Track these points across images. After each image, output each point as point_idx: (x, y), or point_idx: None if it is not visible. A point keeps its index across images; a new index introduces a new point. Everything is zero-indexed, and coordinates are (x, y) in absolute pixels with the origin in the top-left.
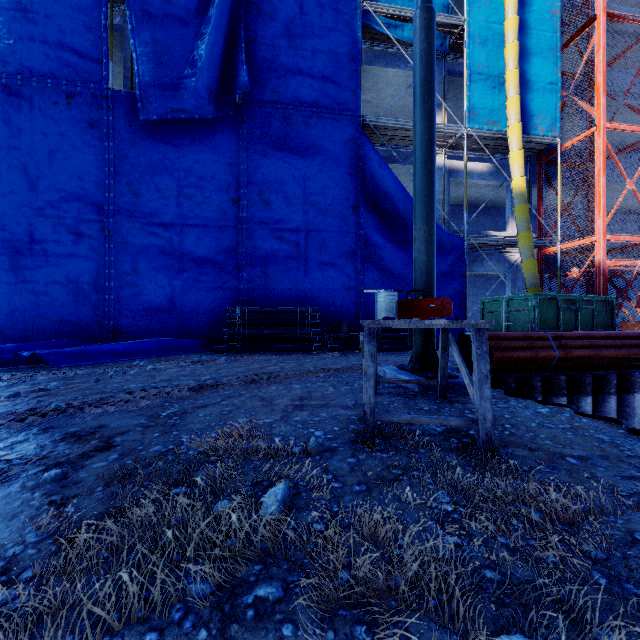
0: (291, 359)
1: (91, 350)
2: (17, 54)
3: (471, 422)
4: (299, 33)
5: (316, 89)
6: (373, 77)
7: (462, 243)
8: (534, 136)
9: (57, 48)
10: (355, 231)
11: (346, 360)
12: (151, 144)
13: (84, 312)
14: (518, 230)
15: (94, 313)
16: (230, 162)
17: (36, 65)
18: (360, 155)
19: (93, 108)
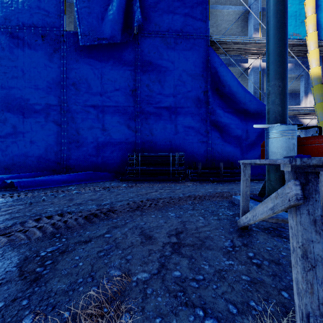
0: (166, 186)
1: (46, 179)
2: (16, 15)
3: None
4: None
5: (181, 21)
6: (214, 17)
7: None
8: None
9: (36, 10)
10: (205, 106)
11: (203, 188)
12: (86, 60)
13: (50, 157)
14: (315, 102)
15: (56, 157)
16: (130, 68)
17: (26, 20)
18: (208, 60)
19: (55, 42)
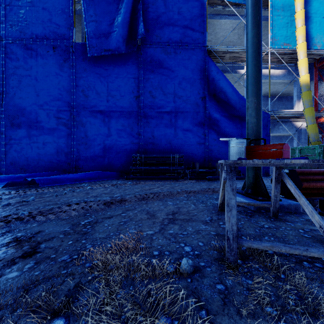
0: (167, 184)
1: (61, 177)
2: (30, 28)
3: None
4: (171, 3)
5: (181, 33)
6: (213, 26)
7: (267, 116)
8: (314, 50)
9: (48, 23)
10: (203, 111)
11: (199, 185)
12: (94, 69)
13: (61, 157)
14: (304, 107)
15: (66, 158)
16: (134, 76)
17: (39, 33)
18: (206, 68)
19: (65, 52)
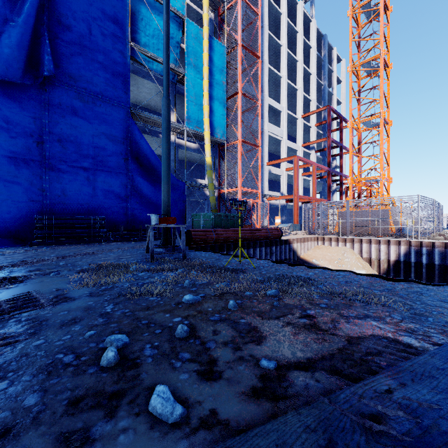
0: (93, 246)
1: None
2: None
3: (180, 252)
4: (89, 46)
5: (101, 84)
6: (135, 80)
7: (184, 185)
8: (216, 138)
9: None
10: (126, 173)
11: (126, 245)
12: None
13: None
14: (208, 182)
15: None
16: (35, 116)
17: None
18: (129, 130)
19: None
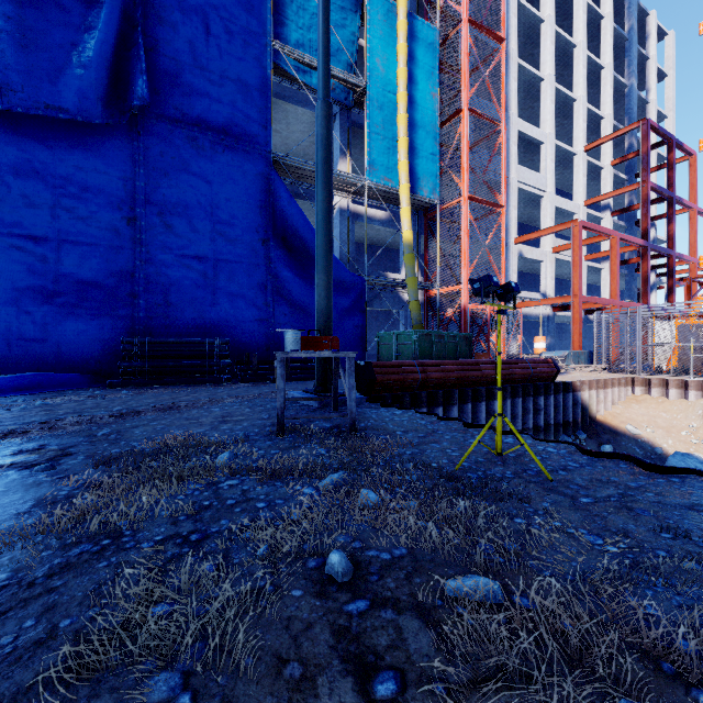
0: (202, 390)
1: None
2: None
3: (344, 415)
4: (206, 54)
5: (225, 116)
6: (283, 111)
7: (363, 283)
8: (420, 196)
9: None
10: (265, 264)
11: (258, 389)
12: (14, 139)
13: None
14: (407, 275)
15: None
16: (124, 176)
17: None
18: (270, 190)
19: None
